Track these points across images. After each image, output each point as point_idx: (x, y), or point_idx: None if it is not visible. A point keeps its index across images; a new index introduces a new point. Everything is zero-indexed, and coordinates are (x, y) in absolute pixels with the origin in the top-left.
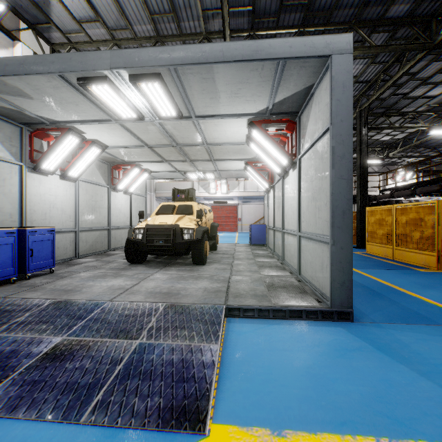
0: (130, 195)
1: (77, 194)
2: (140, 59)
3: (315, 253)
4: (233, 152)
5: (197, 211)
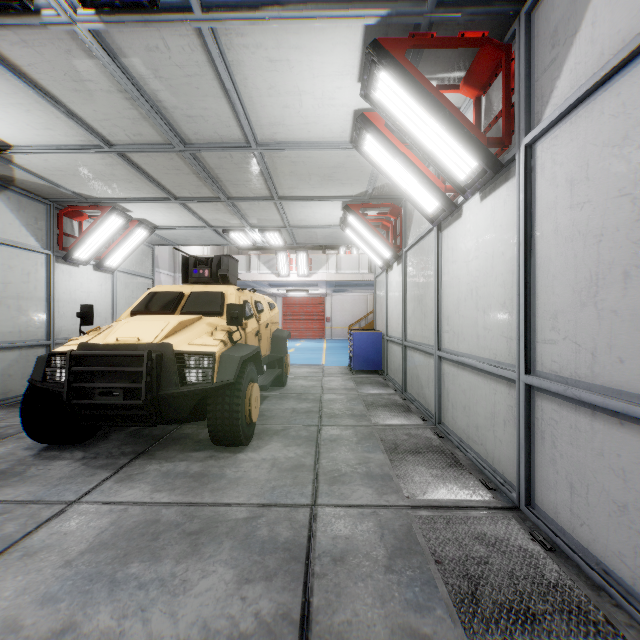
0: (113, 273)
1: None
2: None
3: None
4: (318, 175)
5: (230, 307)
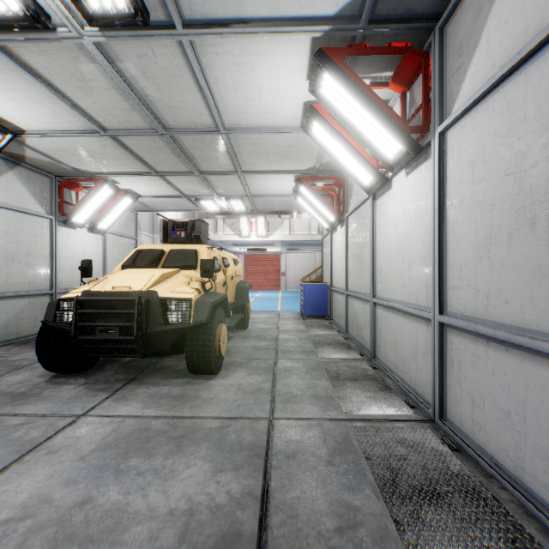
0: (104, 234)
1: None
2: None
3: None
4: (275, 153)
5: (203, 262)
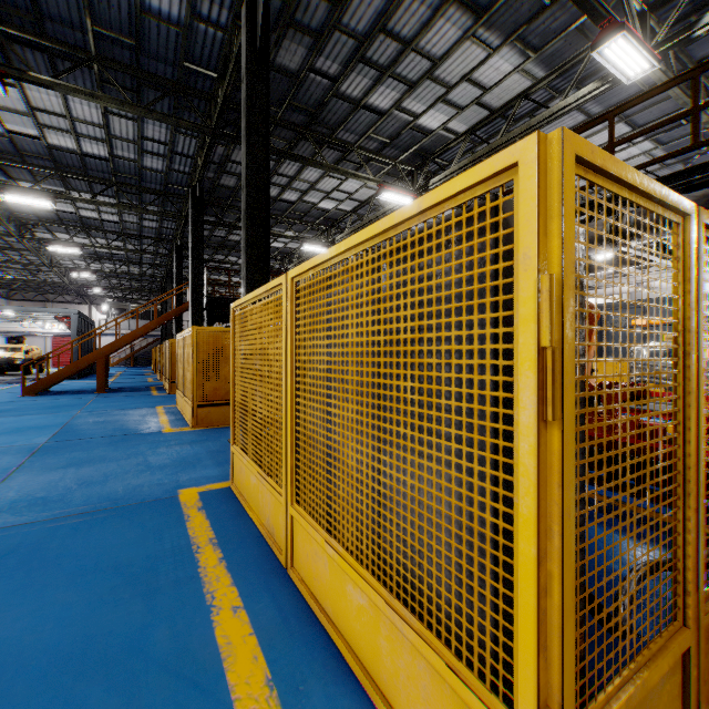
0: None
1: None
2: (4, 308)
3: None
4: (53, 318)
5: (27, 351)
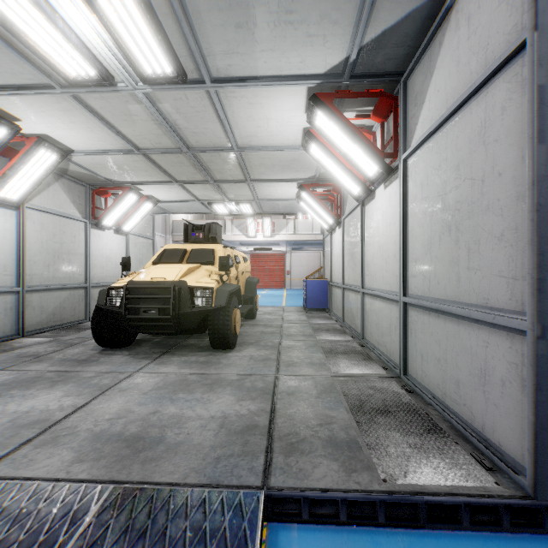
0: (127, 235)
1: (20, 230)
2: None
3: (457, 344)
4: (280, 165)
5: (221, 258)
